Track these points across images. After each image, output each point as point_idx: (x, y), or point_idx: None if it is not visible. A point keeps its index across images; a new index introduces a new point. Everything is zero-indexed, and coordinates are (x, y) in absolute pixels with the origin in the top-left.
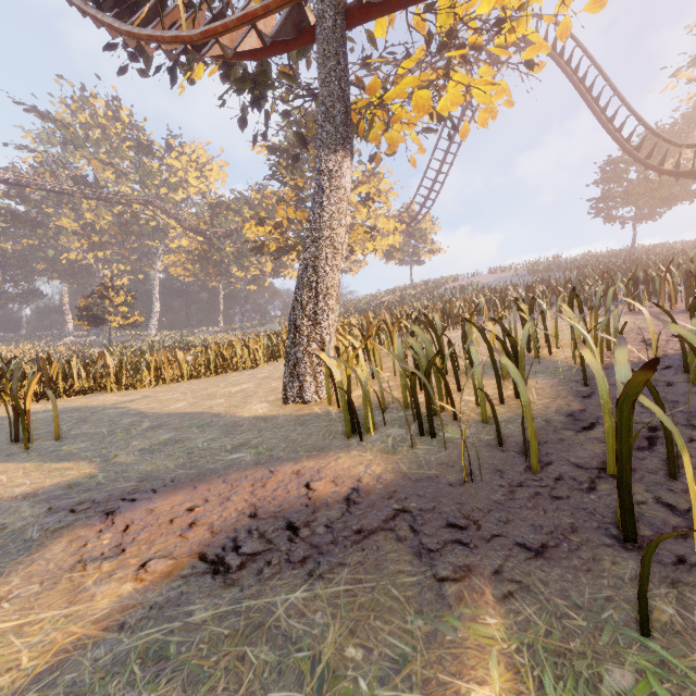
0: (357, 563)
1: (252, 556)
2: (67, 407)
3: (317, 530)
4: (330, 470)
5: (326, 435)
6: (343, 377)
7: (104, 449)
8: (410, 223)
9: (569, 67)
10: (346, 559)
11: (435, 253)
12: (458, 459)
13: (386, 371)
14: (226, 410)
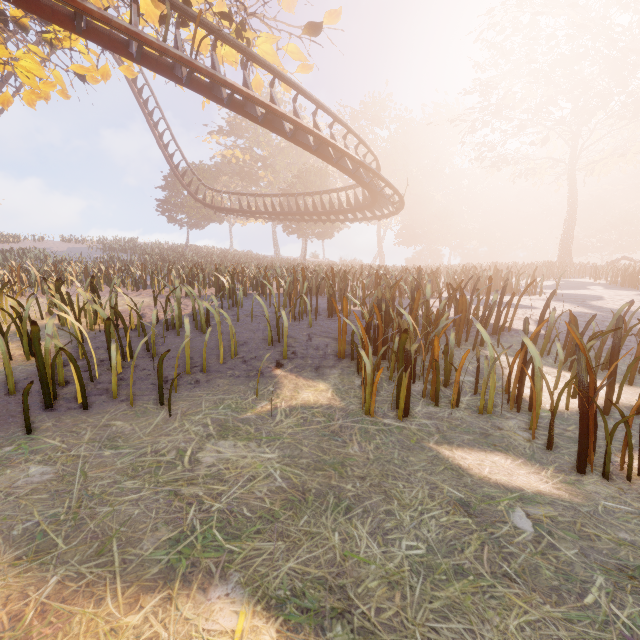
0: None
1: None
2: None
3: None
4: None
5: None
6: None
7: None
8: None
9: (135, 86)
10: None
11: None
12: None
13: None
14: None
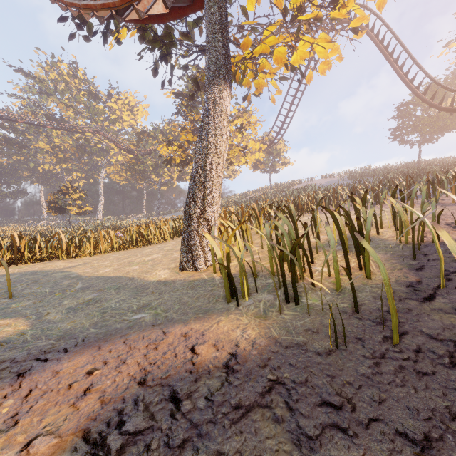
0: (235, 453)
1: (133, 436)
2: (28, 271)
3: (197, 402)
4: (212, 333)
5: (211, 298)
6: (224, 250)
7: (41, 307)
8: (270, 145)
9: (377, 39)
10: (224, 445)
11: (286, 165)
12: (321, 326)
13: (255, 245)
14: (138, 275)
